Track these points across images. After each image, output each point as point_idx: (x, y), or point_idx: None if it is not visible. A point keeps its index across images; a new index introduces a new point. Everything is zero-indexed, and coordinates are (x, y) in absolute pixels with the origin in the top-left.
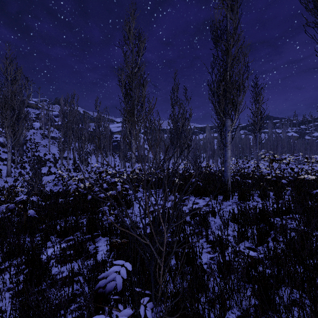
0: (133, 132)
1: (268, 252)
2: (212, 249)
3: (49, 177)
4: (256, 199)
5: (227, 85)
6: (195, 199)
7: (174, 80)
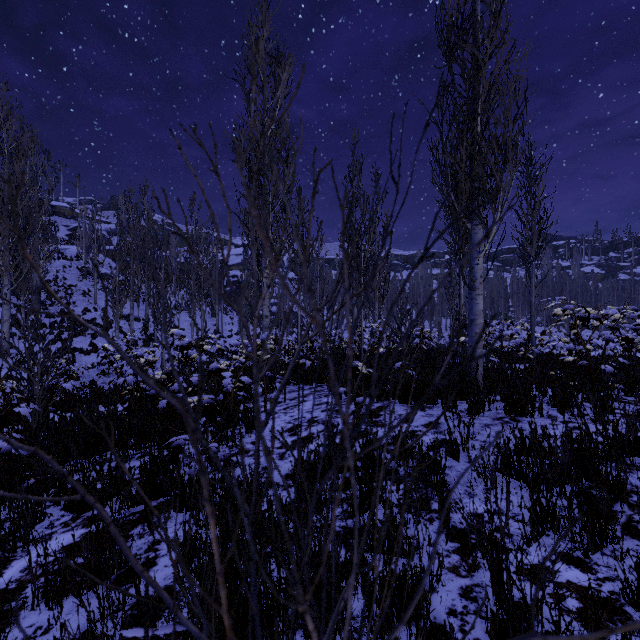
0: (266, 261)
1: (638, 584)
2: (463, 557)
3: (92, 358)
4: (546, 412)
5: (476, 148)
6: (403, 411)
7: (353, 152)
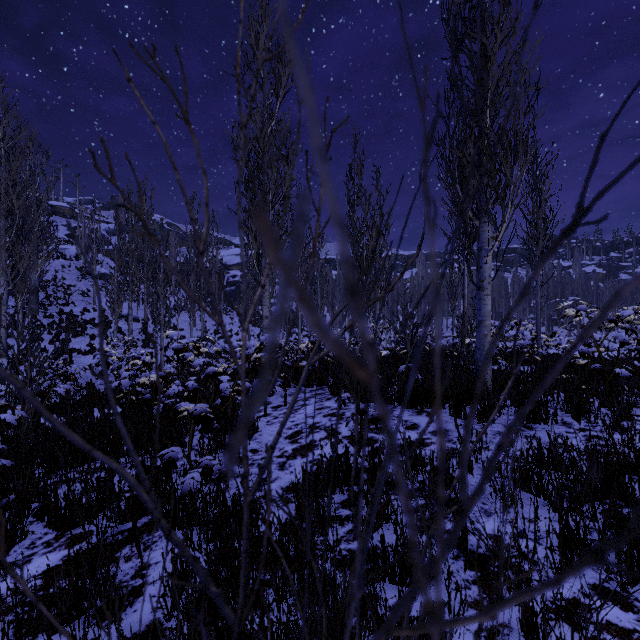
0: (266, 261)
1: None
2: (484, 590)
3: (90, 358)
4: (560, 418)
5: (484, 142)
6: (409, 416)
7: (354, 149)
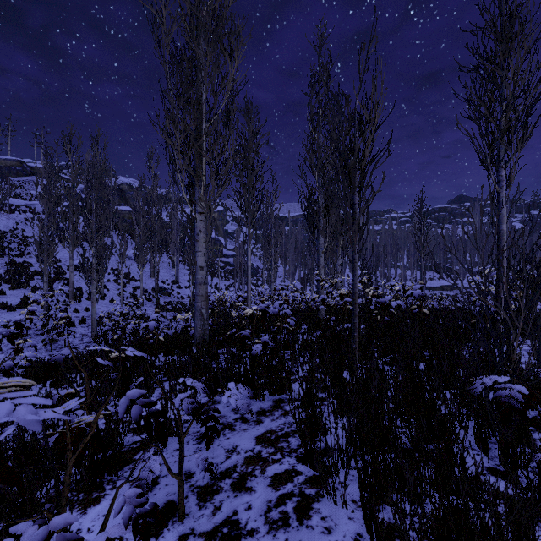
0: (200, 190)
1: None
2: None
3: (15, 314)
4: None
5: None
6: None
7: (319, 53)
